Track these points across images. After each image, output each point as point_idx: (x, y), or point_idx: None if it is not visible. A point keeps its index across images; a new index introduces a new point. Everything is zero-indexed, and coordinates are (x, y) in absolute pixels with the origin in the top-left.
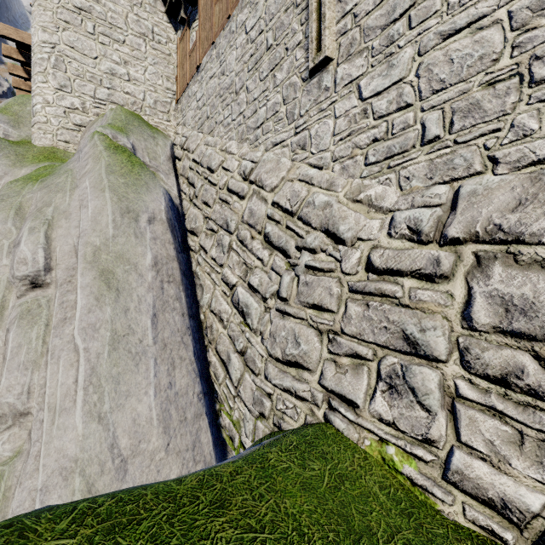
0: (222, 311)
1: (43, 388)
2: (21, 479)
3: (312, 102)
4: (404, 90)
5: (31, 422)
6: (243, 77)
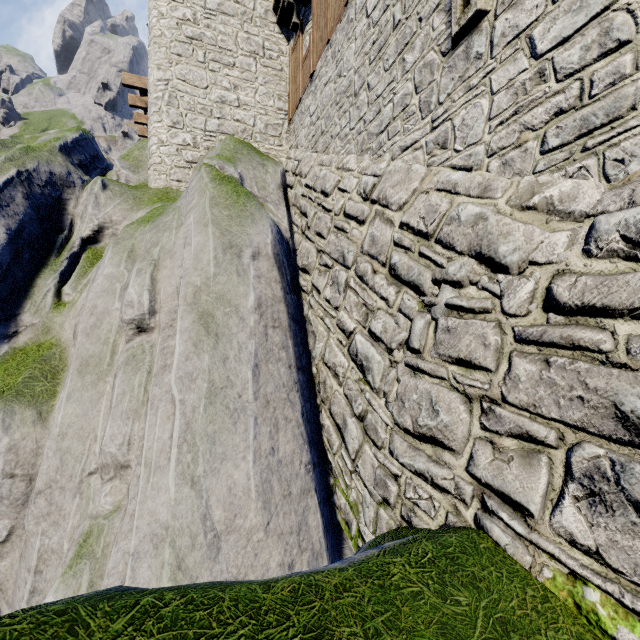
0: (337, 364)
1: (142, 441)
2: (118, 537)
3: (457, 81)
4: (613, 23)
5: (130, 476)
6: (364, 73)
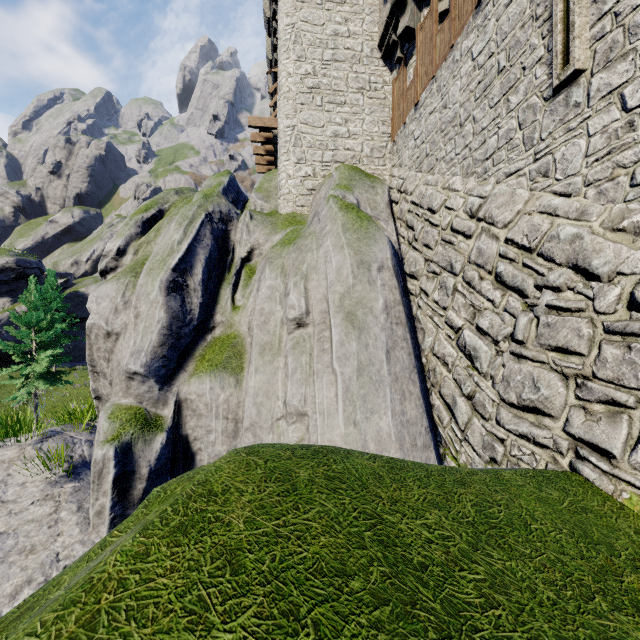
0: (446, 354)
1: (314, 398)
2: None
3: (557, 123)
4: None
5: (307, 421)
6: (469, 108)
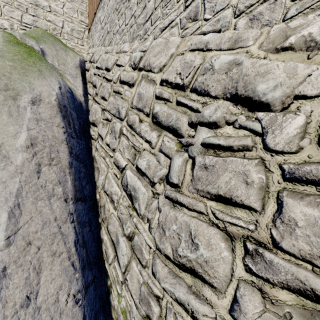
0: (113, 192)
1: None
2: None
3: None
4: None
5: None
6: None
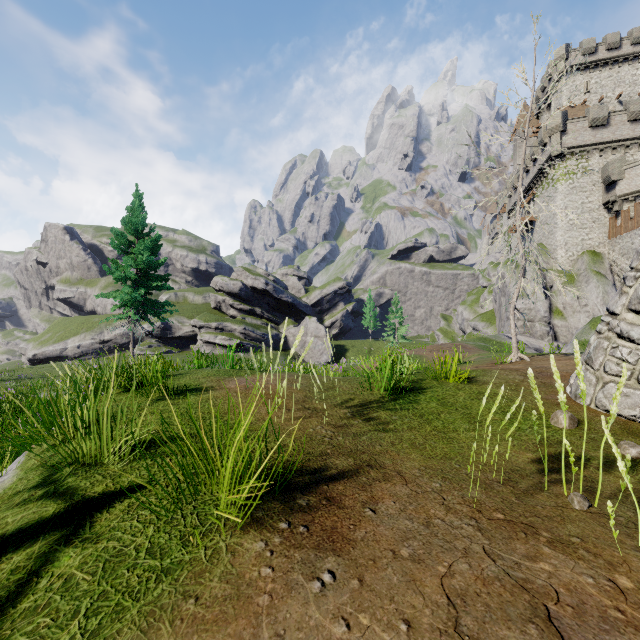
0: None
1: None
2: None
3: None
4: None
5: None
6: None
